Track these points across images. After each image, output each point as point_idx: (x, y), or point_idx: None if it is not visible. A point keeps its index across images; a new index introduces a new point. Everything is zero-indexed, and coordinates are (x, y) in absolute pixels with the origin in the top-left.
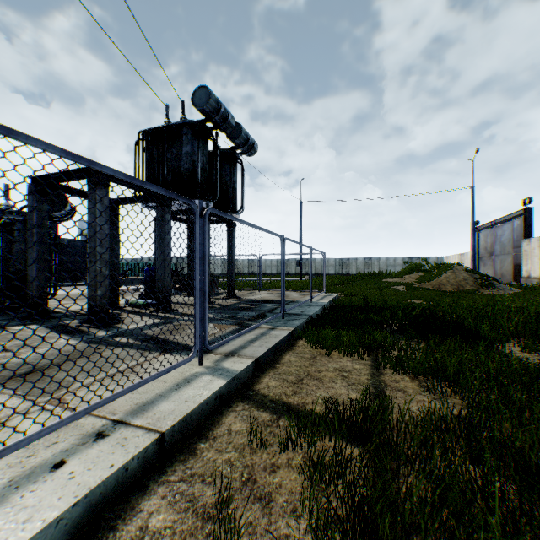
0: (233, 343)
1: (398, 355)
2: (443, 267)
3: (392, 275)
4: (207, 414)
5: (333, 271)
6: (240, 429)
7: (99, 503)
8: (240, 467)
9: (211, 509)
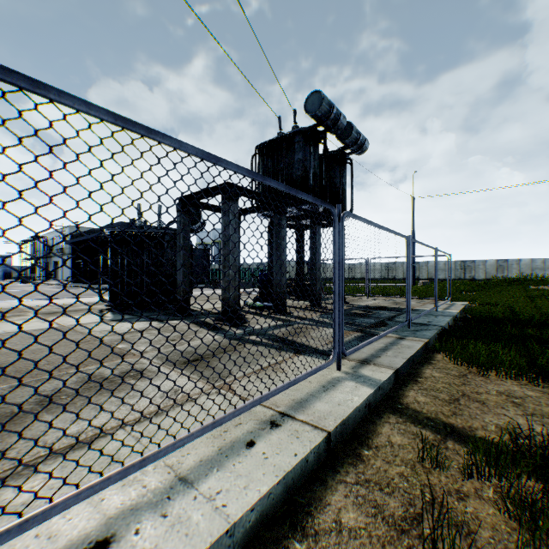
0: (363, 351)
1: None
2: None
3: (545, 281)
4: (359, 421)
5: (452, 275)
6: (401, 443)
7: (290, 486)
8: (418, 484)
9: (401, 522)
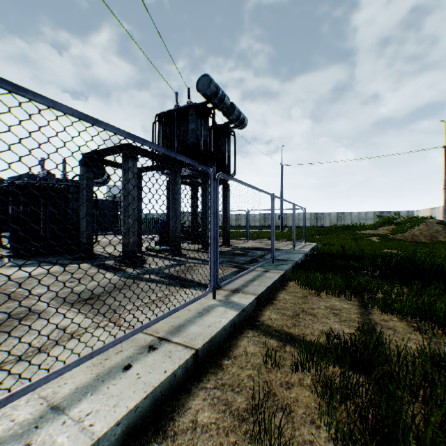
0: (236, 282)
1: (383, 298)
2: (415, 220)
3: (365, 227)
4: (225, 338)
5: (309, 224)
6: (254, 351)
7: (159, 398)
8: (260, 381)
9: (243, 412)
